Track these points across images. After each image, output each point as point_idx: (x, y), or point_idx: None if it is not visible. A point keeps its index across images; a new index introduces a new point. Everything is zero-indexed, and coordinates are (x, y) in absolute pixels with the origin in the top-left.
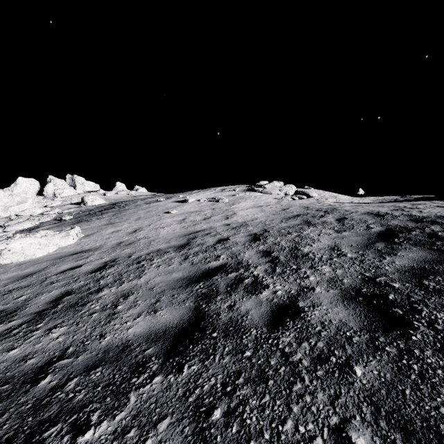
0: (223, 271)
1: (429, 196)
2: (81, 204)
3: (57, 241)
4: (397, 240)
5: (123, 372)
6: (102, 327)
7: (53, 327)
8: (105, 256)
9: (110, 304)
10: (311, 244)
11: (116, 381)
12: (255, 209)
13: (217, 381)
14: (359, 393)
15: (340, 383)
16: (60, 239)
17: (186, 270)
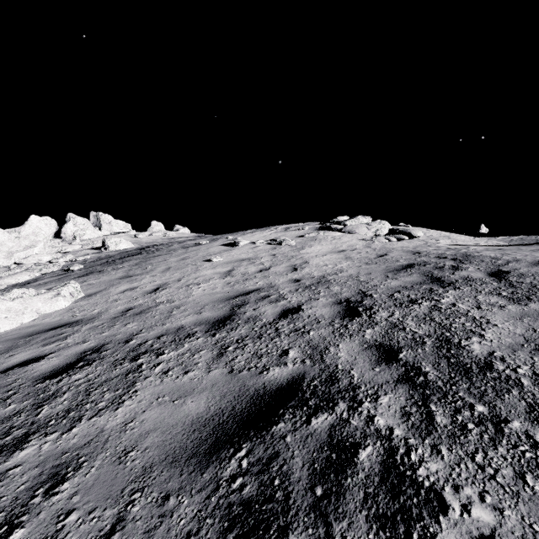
0: (296, 404)
1: None
2: (102, 248)
3: (39, 305)
4: None
5: None
6: None
7: None
8: (93, 336)
9: (4, 513)
10: (478, 332)
11: None
12: (336, 256)
13: None
14: None
15: None
16: (43, 302)
17: (216, 389)
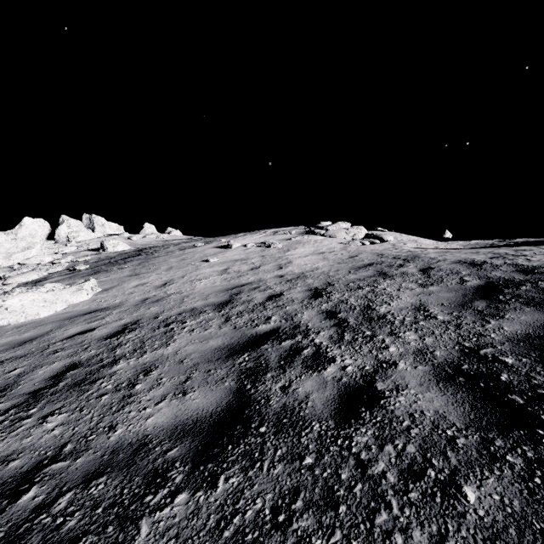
0: (274, 338)
1: (534, 240)
2: (100, 250)
3: (67, 297)
4: (503, 297)
5: (135, 485)
6: (113, 414)
7: (50, 414)
8: (126, 316)
9: (126, 382)
10: (388, 302)
11: (123, 499)
12: (316, 257)
13: (265, 504)
14: (475, 532)
15: (446, 514)
16: (70, 295)
17: (227, 336)
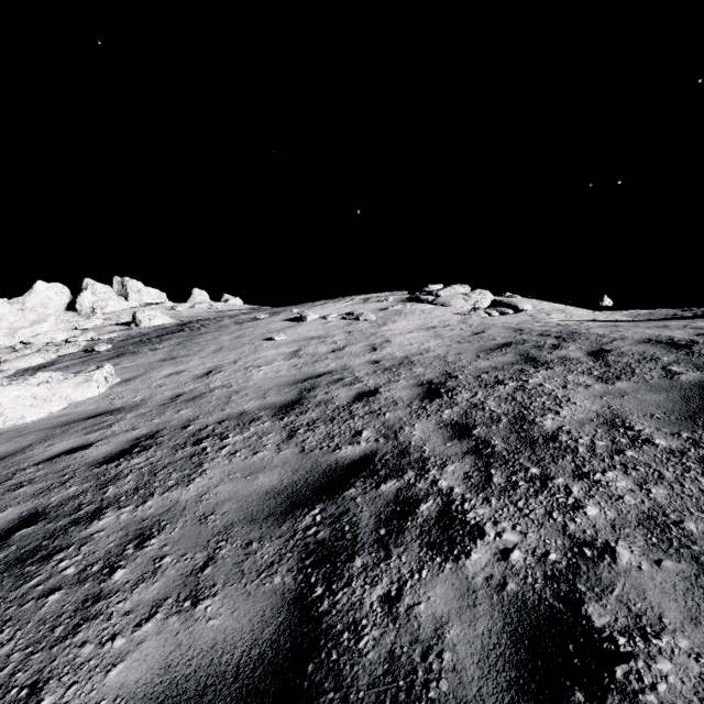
0: (367, 474)
1: None
2: (131, 324)
3: (69, 392)
4: None
5: None
6: (50, 648)
7: None
8: (142, 424)
9: (102, 561)
10: (555, 409)
11: None
12: (424, 333)
13: None
14: None
15: None
16: (73, 388)
17: (288, 466)
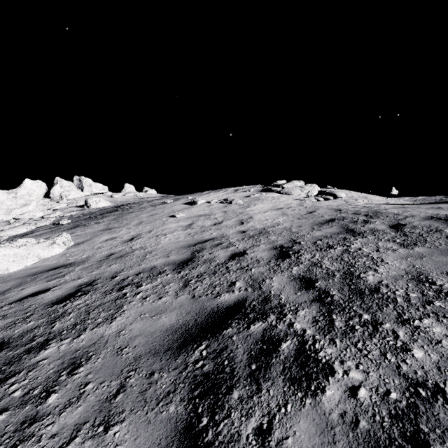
0: (240, 317)
1: None
2: (84, 206)
3: (39, 252)
4: None
5: None
6: None
7: None
8: (85, 274)
9: (41, 385)
10: (373, 267)
11: None
12: (275, 212)
13: None
14: None
15: None
16: (42, 249)
17: (182, 309)
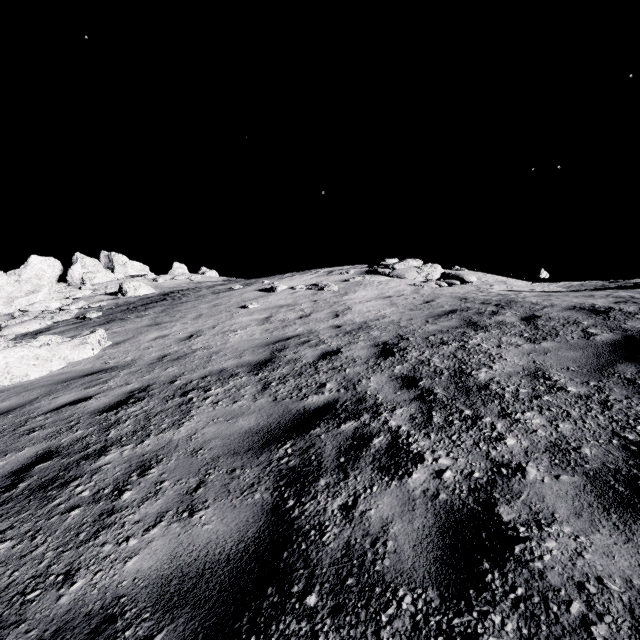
0: (330, 417)
1: None
2: (118, 294)
3: (67, 353)
4: None
5: None
6: (77, 548)
7: None
8: (134, 380)
9: (112, 485)
10: (488, 364)
11: None
12: (381, 302)
13: None
14: None
15: None
16: (70, 350)
17: (263, 412)
